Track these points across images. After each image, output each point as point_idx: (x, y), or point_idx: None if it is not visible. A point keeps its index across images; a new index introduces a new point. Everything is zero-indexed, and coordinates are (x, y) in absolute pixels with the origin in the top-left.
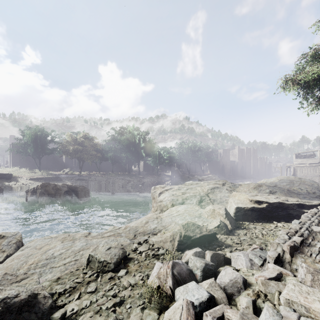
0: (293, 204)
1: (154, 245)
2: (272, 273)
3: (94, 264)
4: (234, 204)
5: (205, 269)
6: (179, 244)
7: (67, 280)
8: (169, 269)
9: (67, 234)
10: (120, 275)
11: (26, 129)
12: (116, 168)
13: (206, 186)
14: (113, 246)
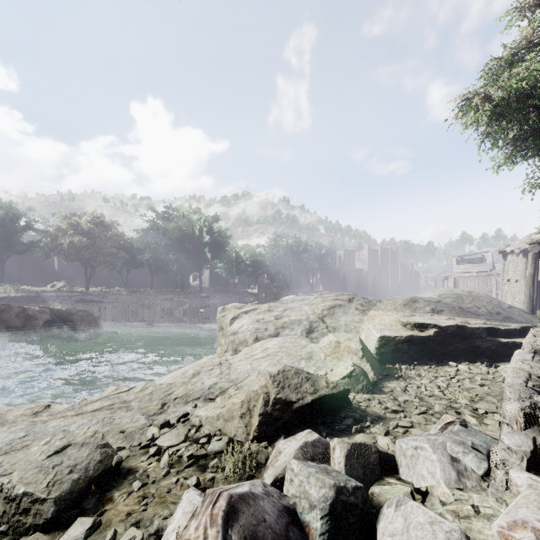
0: (481, 329)
1: (202, 427)
2: None
3: None
4: (376, 331)
5: (337, 507)
6: (263, 422)
7: None
8: (214, 530)
9: None
10: None
11: None
12: (159, 282)
13: (320, 303)
14: (77, 440)
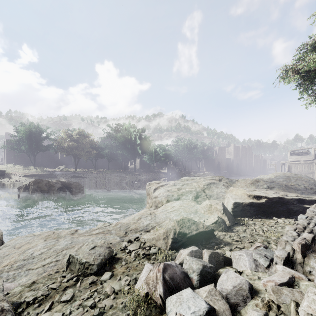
0: (293, 199)
1: (145, 243)
2: (283, 277)
3: (74, 266)
4: (232, 199)
5: (203, 272)
6: (173, 242)
7: (42, 285)
8: (159, 273)
9: (52, 232)
10: (103, 279)
11: (20, 126)
12: (112, 166)
13: (202, 181)
14: (98, 244)
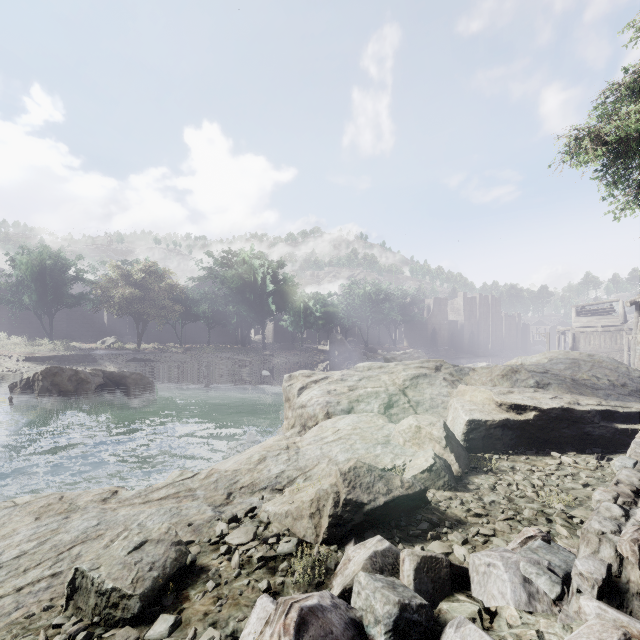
0: (593, 412)
1: (270, 524)
2: (603, 639)
3: (85, 599)
4: (464, 412)
5: (400, 623)
6: (333, 524)
7: None
8: (287, 638)
9: (58, 496)
10: (153, 635)
11: (20, 253)
12: (217, 337)
13: (401, 372)
14: (153, 536)
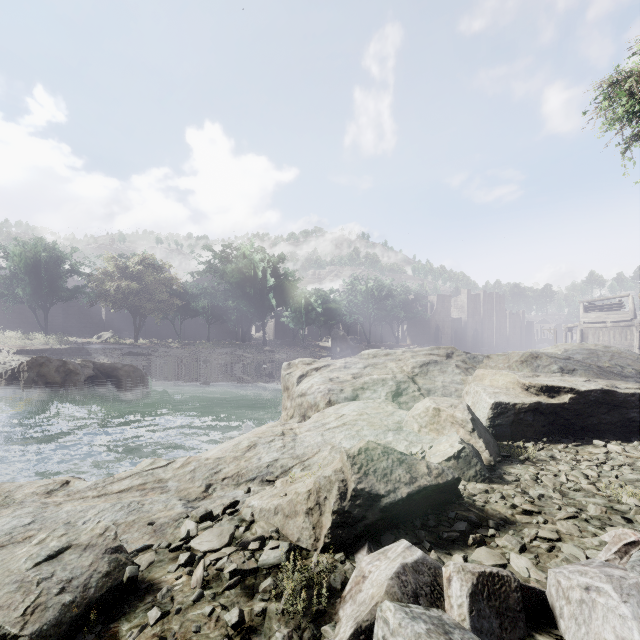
0: (638, 395)
1: (254, 523)
2: None
3: None
4: (488, 395)
5: None
6: (338, 523)
7: None
8: None
9: None
10: None
11: (14, 245)
12: (217, 333)
13: (410, 359)
14: (80, 540)
